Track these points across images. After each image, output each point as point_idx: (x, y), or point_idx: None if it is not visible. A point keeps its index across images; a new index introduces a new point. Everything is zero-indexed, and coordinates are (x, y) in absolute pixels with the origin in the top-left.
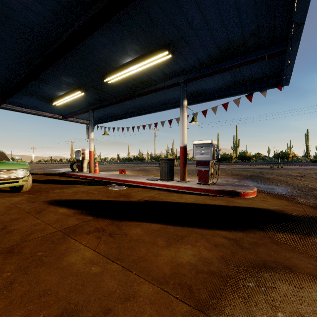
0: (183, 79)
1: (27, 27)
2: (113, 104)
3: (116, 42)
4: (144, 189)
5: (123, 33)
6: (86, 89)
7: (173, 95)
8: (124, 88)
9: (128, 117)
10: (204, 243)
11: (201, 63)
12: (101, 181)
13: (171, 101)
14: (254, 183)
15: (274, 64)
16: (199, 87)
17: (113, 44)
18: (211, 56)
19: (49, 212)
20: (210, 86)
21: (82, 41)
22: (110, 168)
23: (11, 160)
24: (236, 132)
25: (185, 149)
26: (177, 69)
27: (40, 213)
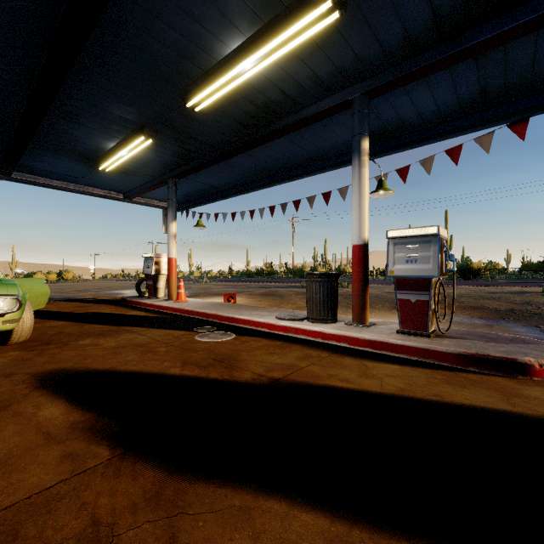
0: (361, 90)
1: None
2: (212, 164)
3: None
4: (272, 343)
5: None
6: (156, 132)
7: (333, 138)
8: (230, 125)
9: (242, 192)
10: None
11: (410, 39)
12: (186, 317)
13: (329, 154)
14: (532, 331)
15: None
16: (395, 114)
17: None
18: (439, 13)
19: (12, 417)
20: (419, 109)
21: None
22: (211, 289)
23: (1, 275)
24: (446, 224)
25: (365, 250)
26: (348, 64)
27: None
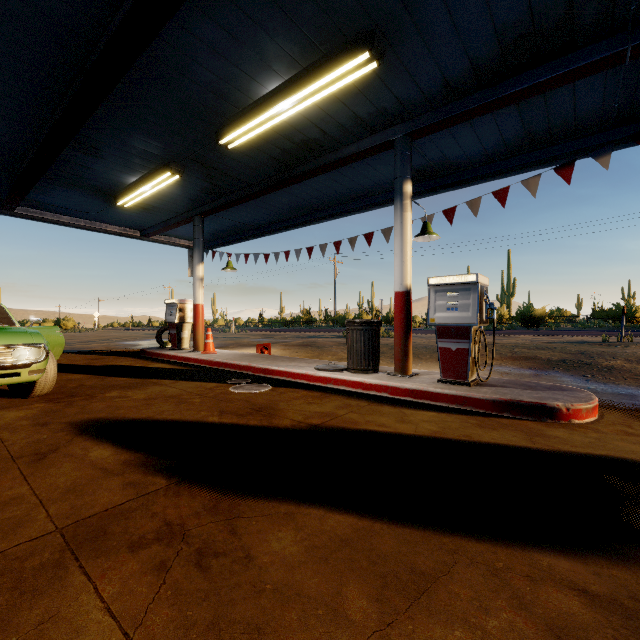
0: (403, 131)
1: (27, 3)
2: (244, 201)
3: (241, 34)
4: (311, 394)
5: (256, 7)
6: (184, 168)
7: (376, 176)
8: (265, 162)
9: (277, 230)
10: (509, 615)
11: (450, 85)
12: (216, 369)
13: (372, 192)
14: (578, 380)
15: (639, 79)
16: (440, 153)
17: (233, 42)
18: (476, 63)
19: (64, 457)
20: (465, 149)
21: (157, 33)
22: (241, 340)
23: (17, 323)
24: (508, 265)
25: (407, 298)
26: (389, 106)
27: (41, 460)
